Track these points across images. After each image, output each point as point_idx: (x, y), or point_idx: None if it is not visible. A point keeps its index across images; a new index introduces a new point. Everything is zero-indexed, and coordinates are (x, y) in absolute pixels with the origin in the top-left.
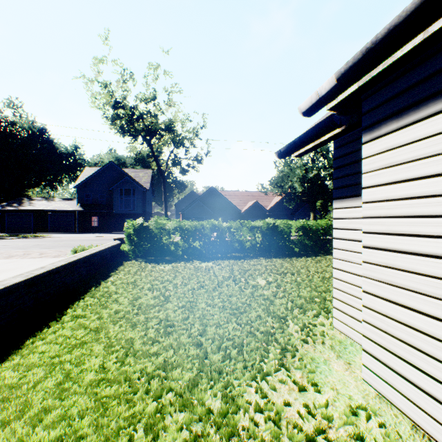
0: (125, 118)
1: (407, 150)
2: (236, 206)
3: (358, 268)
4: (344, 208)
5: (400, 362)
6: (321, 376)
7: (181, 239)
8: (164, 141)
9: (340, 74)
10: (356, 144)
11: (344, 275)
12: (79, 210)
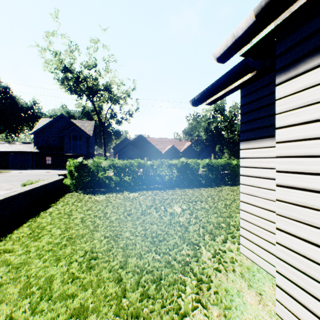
0: (72, 80)
1: None
2: (158, 149)
3: (264, 202)
4: (250, 148)
5: None
6: (237, 313)
7: (114, 174)
8: (104, 100)
9: (260, 8)
10: (261, 92)
11: (250, 207)
12: (35, 152)
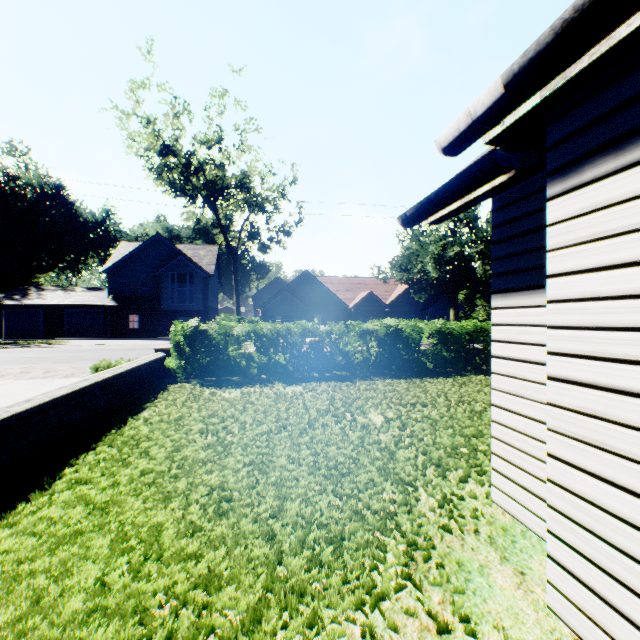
0: (177, 170)
1: (635, 208)
2: (341, 299)
3: (534, 408)
4: (510, 307)
5: (622, 590)
6: (476, 600)
7: (257, 350)
8: (236, 204)
9: (510, 74)
10: (530, 203)
11: (510, 417)
12: (110, 306)
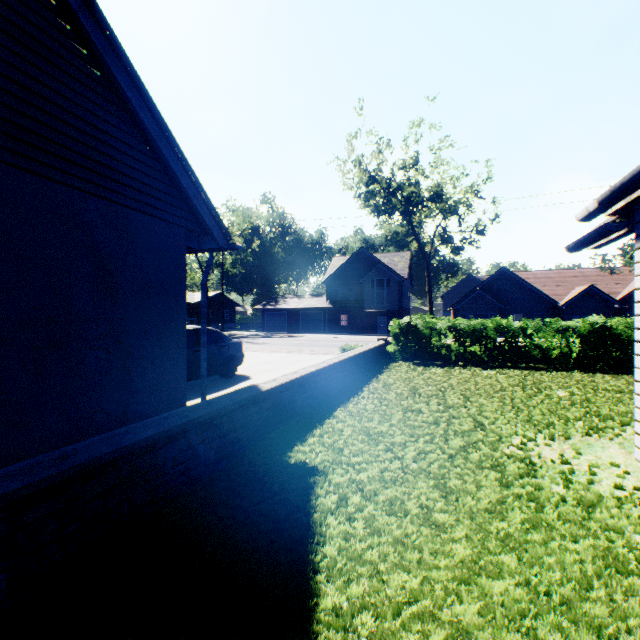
0: (379, 194)
1: None
2: (547, 296)
3: None
4: None
5: None
6: (589, 451)
7: (455, 341)
8: (427, 212)
9: (598, 201)
10: None
11: None
12: (328, 308)
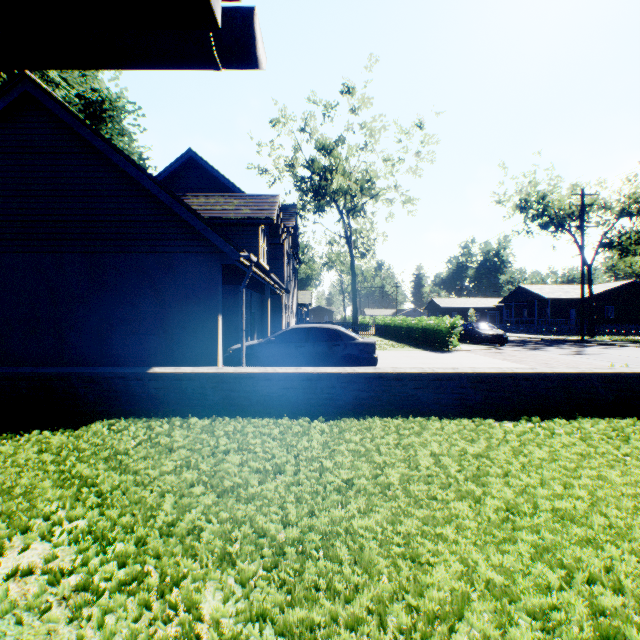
0: None
1: None
2: None
3: None
4: None
5: None
6: None
7: None
8: None
9: None
10: None
11: None
12: None
